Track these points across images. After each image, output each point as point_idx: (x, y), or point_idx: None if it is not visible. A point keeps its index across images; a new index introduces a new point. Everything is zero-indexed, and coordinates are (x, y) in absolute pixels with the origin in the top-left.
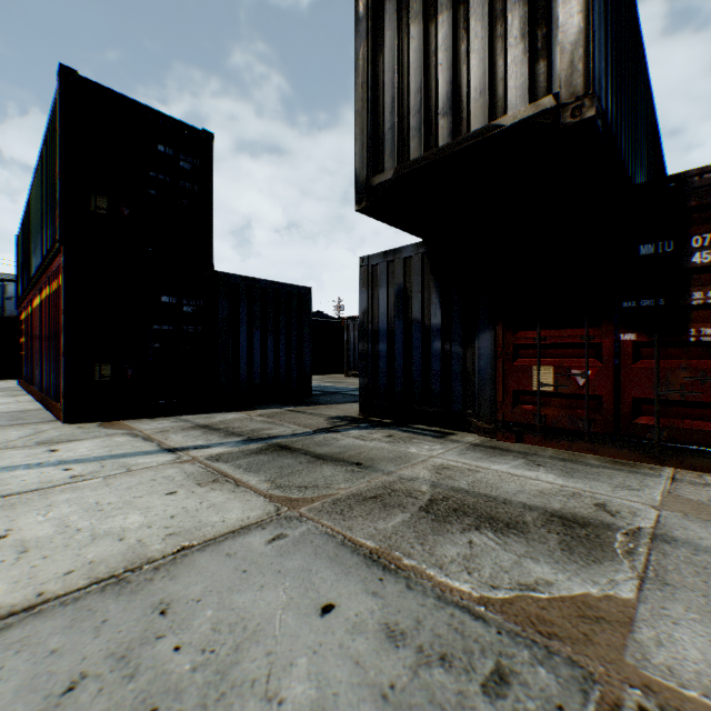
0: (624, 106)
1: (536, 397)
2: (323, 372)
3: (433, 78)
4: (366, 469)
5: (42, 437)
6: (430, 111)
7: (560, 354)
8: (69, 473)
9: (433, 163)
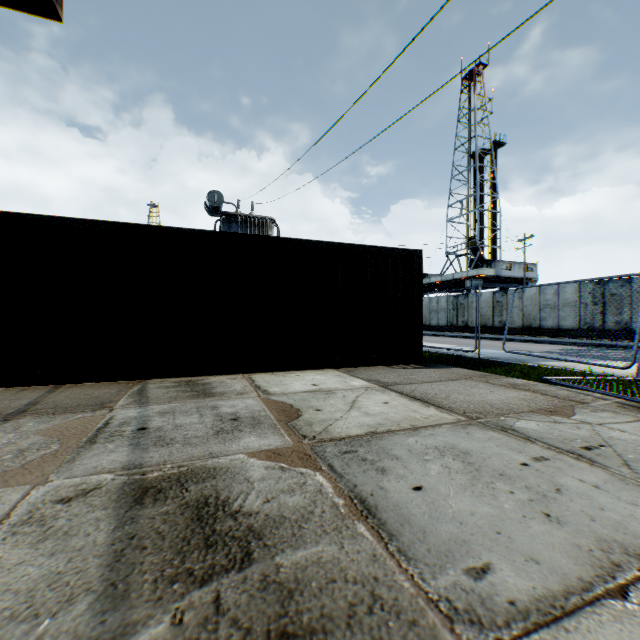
0: None
1: None
2: None
3: None
4: None
5: None
6: None
7: None
8: None
9: None
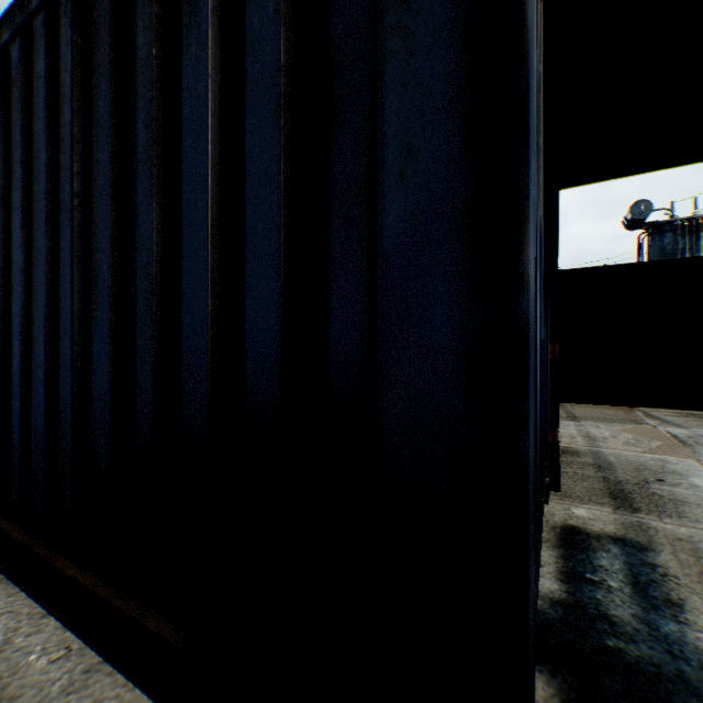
0: None
1: None
2: None
3: None
4: None
5: None
6: None
7: None
8: None
9: None
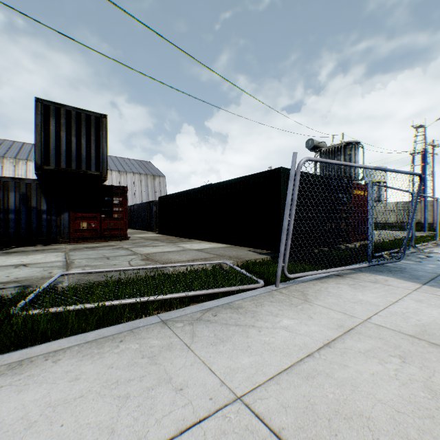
0: None
1: (82, 230)
2: None
3: (70, 150)
4: (58, 249)
5: None
6: (69, 158)
7: (89, 219)
8: None
9: (70, 171)
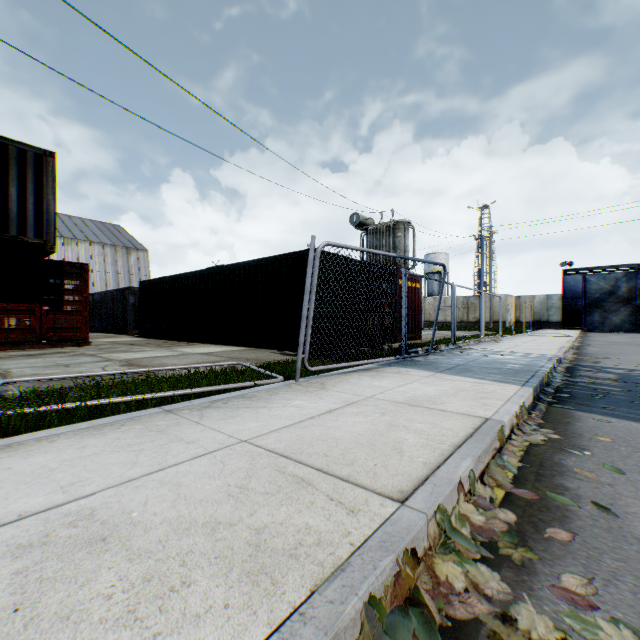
0: None
1: (8, 330)
2: None
3: None
4: None
5: None
6: None
7: (20, 313)
8: None
9: None
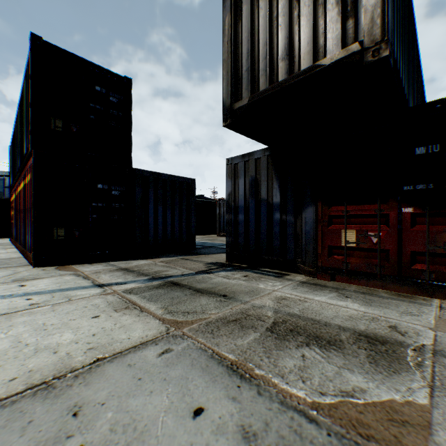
0: (404, 54)
1: (343, 250)
2: (204, 233)
3: (275, 35)
4: (229, 299)
5: (17, 276)
6: (273, 58)
7: (360, 222)
8: (29, 302)
9: (275, 93)
